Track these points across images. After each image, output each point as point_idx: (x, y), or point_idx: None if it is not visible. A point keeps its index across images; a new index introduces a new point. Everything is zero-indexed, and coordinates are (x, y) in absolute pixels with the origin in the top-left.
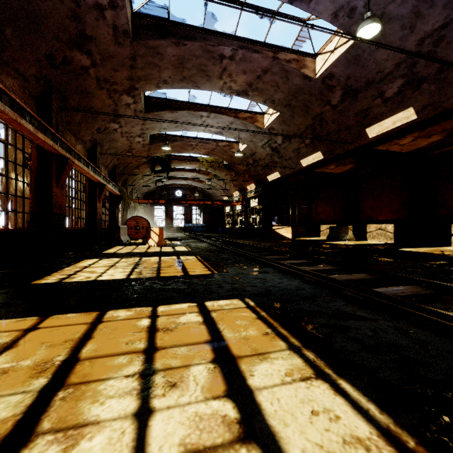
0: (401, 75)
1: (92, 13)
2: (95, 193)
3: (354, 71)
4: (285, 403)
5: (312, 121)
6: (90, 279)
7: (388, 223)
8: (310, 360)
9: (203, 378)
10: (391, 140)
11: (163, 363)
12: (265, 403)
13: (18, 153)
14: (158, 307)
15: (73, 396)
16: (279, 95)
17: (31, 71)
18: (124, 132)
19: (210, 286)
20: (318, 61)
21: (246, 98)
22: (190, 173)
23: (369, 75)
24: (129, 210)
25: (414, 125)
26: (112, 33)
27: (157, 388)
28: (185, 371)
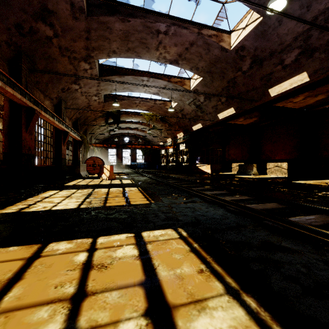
0: (298, 46)
1: None
2: (61, 138)
3: (261, 43)
4: None
5: (227, 84)
6: (46, 209)
7: (283, 162)
8: (253, 311)
9: None
10: (288, 98)
11: (88, 318)
12: None
13: None
14: (98, 238)
15: None
16: (202, 63)
17: (2, 37)
18: (84, 92)
19: (147, 215)
20: (233, 37)
21: (177, 65)
22: (135, 124)
23: (272, 46)
24: (89, 152)
25: (306, 86)
26: (69, 9)
27: None
28: None
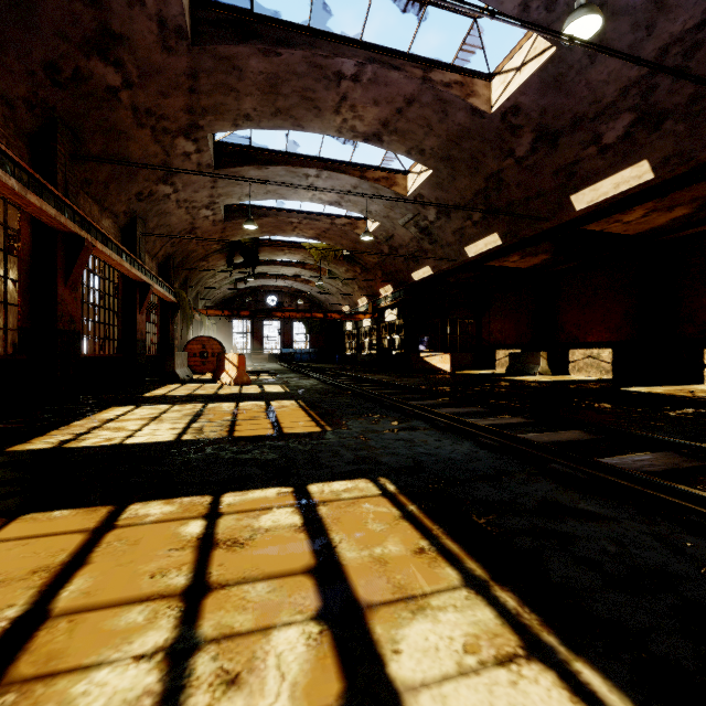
0: (630, 107)
1: None
2: (134, 298)
3: (553, 100)
4: None
5: (484, 184)
6: (113, 443)
7: (604, 347)
8: (509, 612)
9: (296, 660)
10: (611, 214)
11: (217, 623)
12: None
13: None
14: (222, 496)
15: None
16: (433, 141)
17: (18, 90)
18: (183, 200)
19: (318, 454)
20: (496, 86)
21: (379, 145)
22: (290, 268)
23: (577, 107)
24: (192, 327)
25: (648, 190)
26: (156, 31)
27: (197, 689)
28: (259, 642)
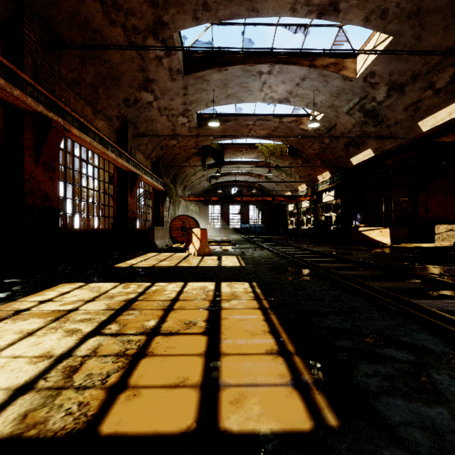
0: None
1: None
2: (126, 185)
3: None
4: None
5: None
6: None
7: None
8: None
9: None
10: None
11: None
12: None
13: None
14: None
15: None
16: None
17: None
18: (163, 108)
19: None
20: None
21: (334, 18)
22: (247, 165)
23: None
24: (178, 209)
25: None
26: None
27: None
28: None
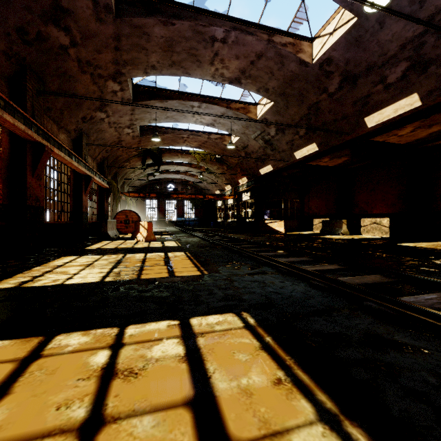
0: (406, 58)
1: None
2: (81, 185)
3: (354, 54)
4: None
5: (307, 111)
6: (56, 283)
7: (384, 217)
8: None
9: None
10: (391, 130)
11: None
12: None
13: None
14: (126, 328)
15: None
16: (274, 82)
17: None
18: (112, 122)
19: (198, 292)
20: (316, 45)
21: (239, 86)
22: (182, 166)
23: (370, 58)
24: (120, 204)
25: (417, 113)
26: (92, 7)
27: None
28: None
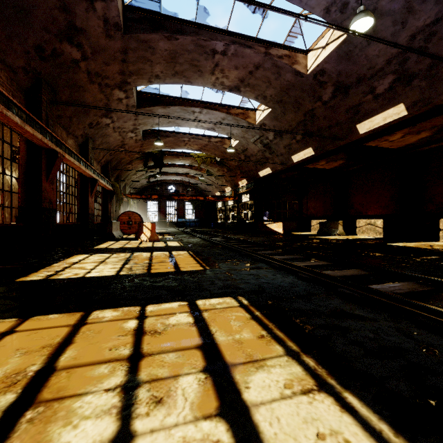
0: (392, 71)
1: (82, 4)
2: (87, 188)
3: (345, 67)
4: (286, 423)
5: (303, 117)
6: (78, 276)
7: (378, 218)
8: (310, 368)
9: (193, 391)
10: (381, 136)
11: (148, 373)
12: (263, 424)
13: (6, 146)
14: (146, 306)
15: (42, 417)
16: (271, 91)
17: (19, 62)
18: (117, 127)
19: (202, 283)
20: (310, 57)
21: (238, 93)
22: (183, 168)
23: (360, 71)
24: (122, 205)
25: (404, 121)
26: (102, 26)
27: (140, 405)
28: (172, 383)
